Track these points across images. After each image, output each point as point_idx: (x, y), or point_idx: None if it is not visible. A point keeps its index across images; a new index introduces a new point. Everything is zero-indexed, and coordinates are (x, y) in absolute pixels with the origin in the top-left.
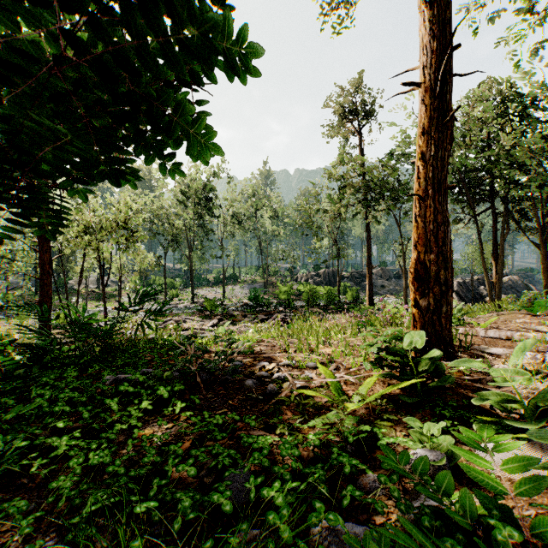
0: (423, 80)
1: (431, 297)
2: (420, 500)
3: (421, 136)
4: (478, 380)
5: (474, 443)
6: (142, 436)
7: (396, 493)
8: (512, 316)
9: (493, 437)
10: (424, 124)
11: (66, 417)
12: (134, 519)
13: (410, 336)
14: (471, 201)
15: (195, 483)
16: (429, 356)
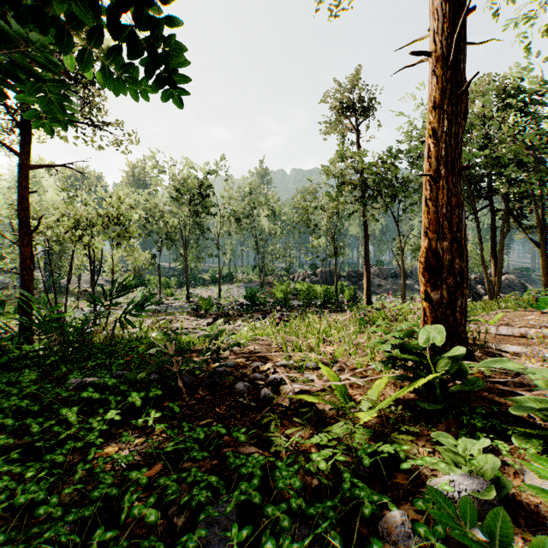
0: (435, 49)
1: (445, 289)
2: None
3: (433, 111)
4: (501, 382)
5: None
6: (98, 458)
7: None
8: (518, 313)
9: None
10: (436, 97)
11: (11, 431)
12: None
13: (426, 331)
14: (470, 198)
15: (161, 525)
16: (452, 355)
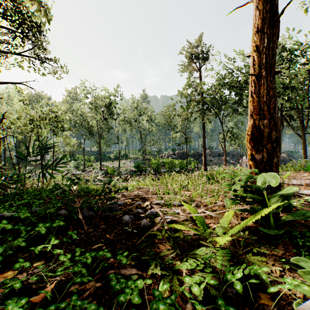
0: None
1: (265, 152)
2: None
3: (256, 34)
4: None
5: None
6: None
7: None
8: (296, 173)
9: None
10: (258, 24)
11: None
12: None
13: (261, 177)
14: None
15: None
16: (285, 192)
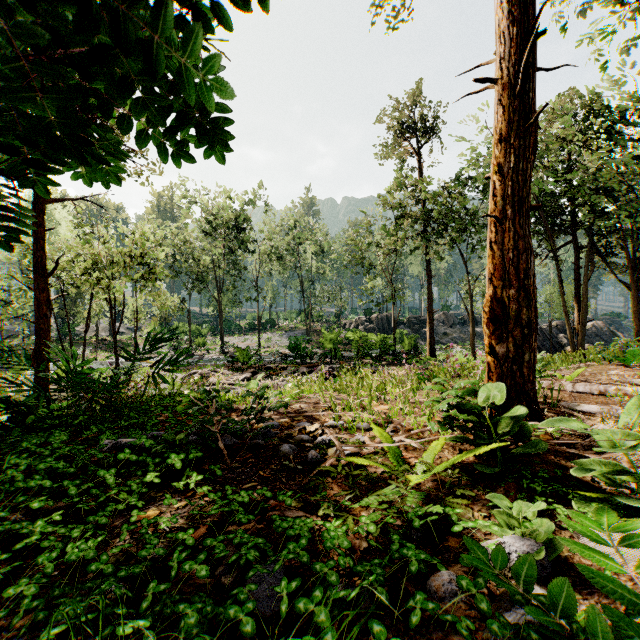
0: (500, 76)
1: (511, 342)
2: (516, 612)
3: (498, 144)
4: (570, 444)
5: (592, 533)
6: (142, 519)
7: (485, 604)
8: (601, 367)
9: (617, 524)
10: (501, 129)
11: (47, 494)
12: (122, 638)
13: (487, 389)
14: (550, 233)
15: (209, 584)
16: (513, 414)
